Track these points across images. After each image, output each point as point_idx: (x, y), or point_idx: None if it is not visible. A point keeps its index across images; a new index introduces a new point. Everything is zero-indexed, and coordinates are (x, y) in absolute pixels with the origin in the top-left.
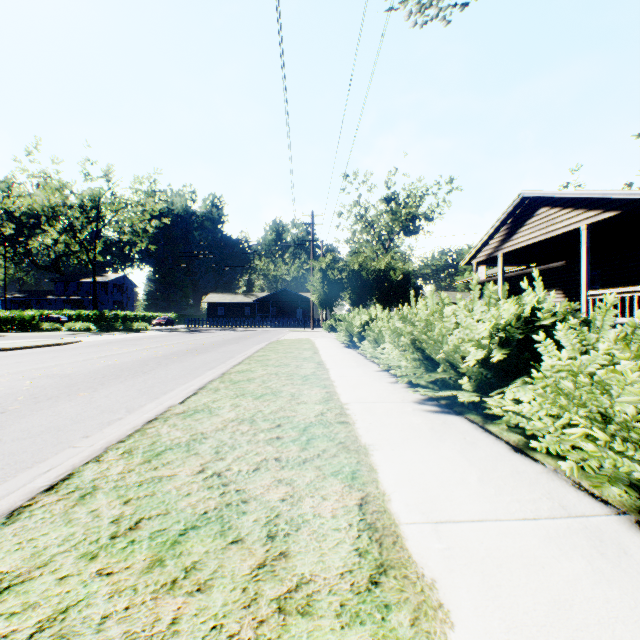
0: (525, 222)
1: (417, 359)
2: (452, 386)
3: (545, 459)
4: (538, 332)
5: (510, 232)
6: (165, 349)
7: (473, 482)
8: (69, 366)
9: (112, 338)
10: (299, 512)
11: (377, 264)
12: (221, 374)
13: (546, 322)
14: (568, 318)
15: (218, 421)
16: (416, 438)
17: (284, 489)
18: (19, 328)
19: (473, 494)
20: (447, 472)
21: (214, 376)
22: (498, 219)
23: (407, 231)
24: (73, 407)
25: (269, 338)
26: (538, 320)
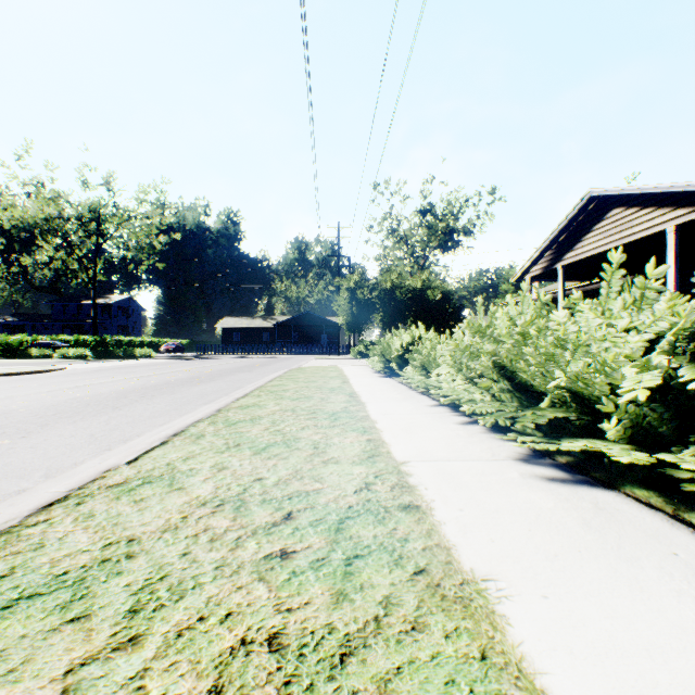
0: (592, 227)
1: (504, 389)
2: (568, 432)
3: None
4: None
5: (573, 240)
6: (160, 378)
7: None
8: (21, 399)
9: (105, 365)
10: None
11: (412, 282)
12: (216, 411)
13: None
14: None
15: (176, 505)
16: (573, 554)
17: None
18: (4, 355)
19: None
20: None
21: (205, 414)
22: (559, 224)
23: (444, 247)
24: None
25: (289, 365)
26: None
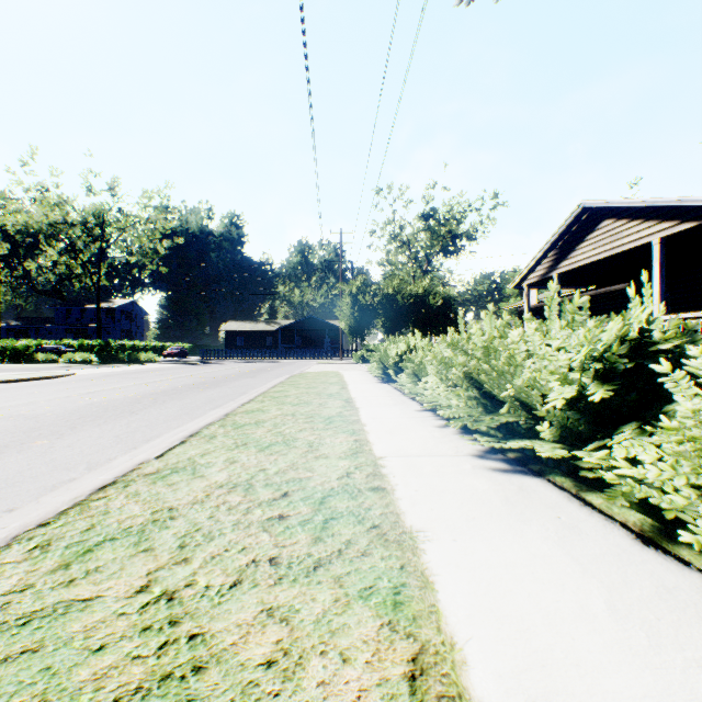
0: (585, 237)
1: (473, 397)
2: (521, 433)
3: (700, 561)
4: (655, 360)
5: (567, 249)
6: (168, 383)
7: (601, 614)
8: (44, 404)
9: (112, 371)
10: (295, 701)
11: (414, 288)
12: (224, 415)
13: (664, 346)
14: (686, 342)
15: (200, 487)
16: (486, 517)
17: (275, 634)
18: (11, 359)
19: (612, 646)
20: (551, 590)
21: (214, 418)
22: (554, 234)
23: (447, 252)
24: (17, 461)
25: (291, 371)
26: (650, 344)
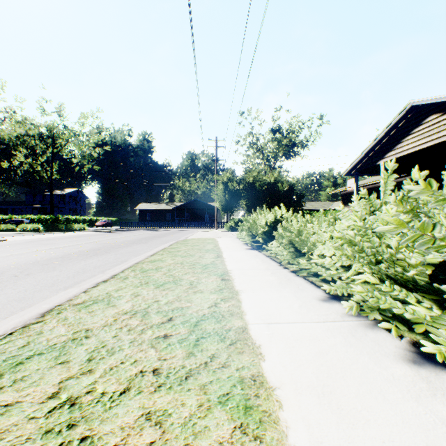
0: (411, 131)
1: None
2: None
3: None
4: None
5: (394, 142)
6: (67, 249)
7: None
8: None
9: (41, 237)
10: None
11: (267, 178)
12: (41, 314)
13: None
14: None
15: None
16: None
17: None
18: None
19: None
20: None
21: (15, 323)
22: (383, 130)
23: (288, 155)
24: None
25: (178, 237)
26: None
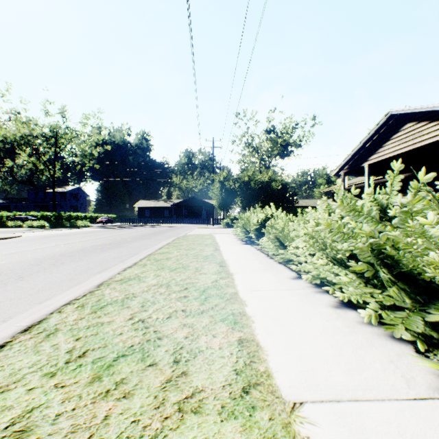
0: (391, 137)
1: (389, 279)
2: None
3: None
4: None
5: (376, 146)
6: (82, 244)
7: None
8: None
9: (52, 233)
10: None
11: (262, 177)
12: (96, 285)
13: None
14: None
15: None
16: None
17: None
18: None
19: None
20: None
21: (83, 290)
22: (366, 135)
23: (282, 155)
24: None
25: (178, 233)
26: None
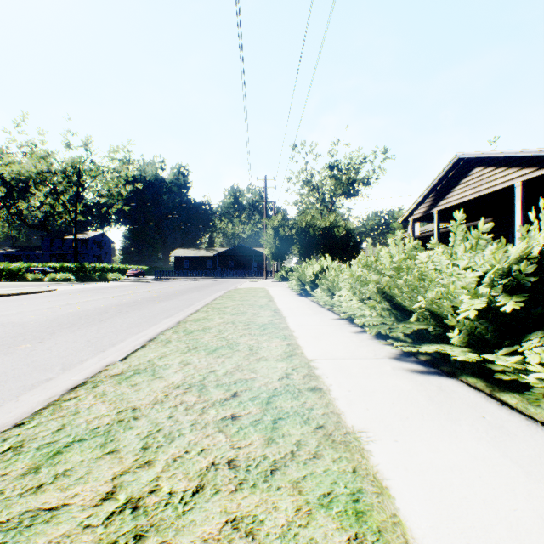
0: (460, 181)
1: (385, 308)
2: (429, 339)
3: None
4: None
5: (445, 191)
6: (130, 297)
7: None
8: (30, 314)
9: (86, 287)
10: None
11: (322, 222)
12: (176, 323)
13: None
14: None
15: (159, 387)
16: (418, 417)
17: None
18: (7, 278)
19: None
20: (504, 496)
21: (169, 325)
22: (434, 179)
23: (347, 194)
24: (3, 363)
25: (227, 287)
26: None
